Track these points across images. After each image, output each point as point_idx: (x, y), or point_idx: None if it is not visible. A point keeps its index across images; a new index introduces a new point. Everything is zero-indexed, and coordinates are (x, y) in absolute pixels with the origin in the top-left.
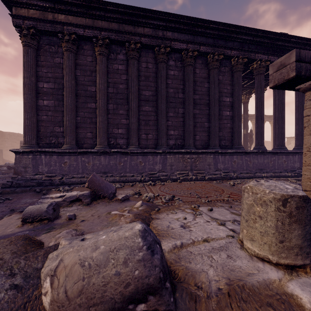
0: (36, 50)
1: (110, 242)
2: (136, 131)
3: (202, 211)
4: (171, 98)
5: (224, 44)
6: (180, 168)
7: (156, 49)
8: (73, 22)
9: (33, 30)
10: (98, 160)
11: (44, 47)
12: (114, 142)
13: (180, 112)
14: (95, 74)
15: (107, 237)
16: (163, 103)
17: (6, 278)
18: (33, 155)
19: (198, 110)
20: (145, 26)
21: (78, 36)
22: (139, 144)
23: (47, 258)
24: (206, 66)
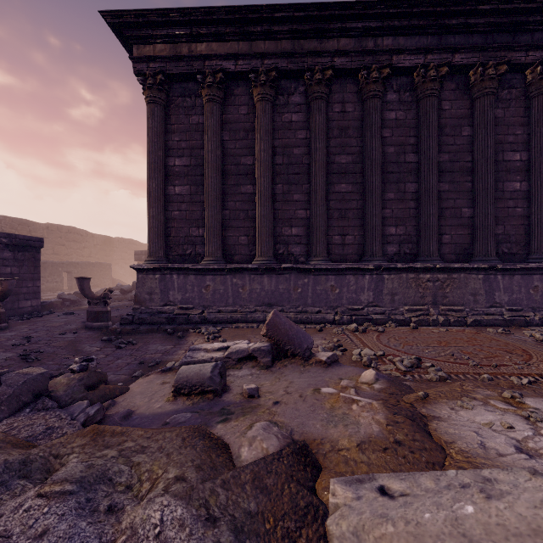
0: (165, 107)
1: (508, 536)
2: (324, 231)
3: (542, 411)
4: (391, 165)
5: (510, 42)
6: (410, 300)
7: (362, 75)
8: (219, 51)
9: (161, 77)
10: (259, 282)
11: (176, 101)
12: (284, 250)
13: (409, 189)
14: (252, 134)
15: (484, 515)
16: (374, 175)
17: (202, 525)
18: (161, 274)
19: (448, 183)
20: (341, 35)
21: (226, 75)
22: (328, 254)
23: (329, 533)
24: (465, 93)
